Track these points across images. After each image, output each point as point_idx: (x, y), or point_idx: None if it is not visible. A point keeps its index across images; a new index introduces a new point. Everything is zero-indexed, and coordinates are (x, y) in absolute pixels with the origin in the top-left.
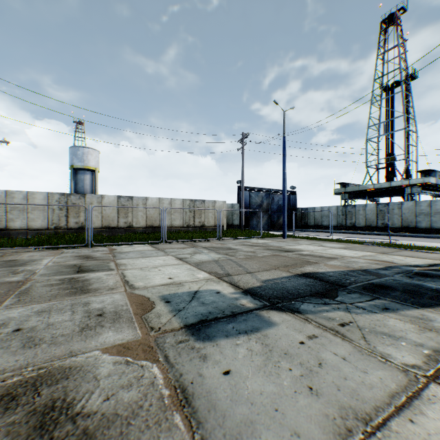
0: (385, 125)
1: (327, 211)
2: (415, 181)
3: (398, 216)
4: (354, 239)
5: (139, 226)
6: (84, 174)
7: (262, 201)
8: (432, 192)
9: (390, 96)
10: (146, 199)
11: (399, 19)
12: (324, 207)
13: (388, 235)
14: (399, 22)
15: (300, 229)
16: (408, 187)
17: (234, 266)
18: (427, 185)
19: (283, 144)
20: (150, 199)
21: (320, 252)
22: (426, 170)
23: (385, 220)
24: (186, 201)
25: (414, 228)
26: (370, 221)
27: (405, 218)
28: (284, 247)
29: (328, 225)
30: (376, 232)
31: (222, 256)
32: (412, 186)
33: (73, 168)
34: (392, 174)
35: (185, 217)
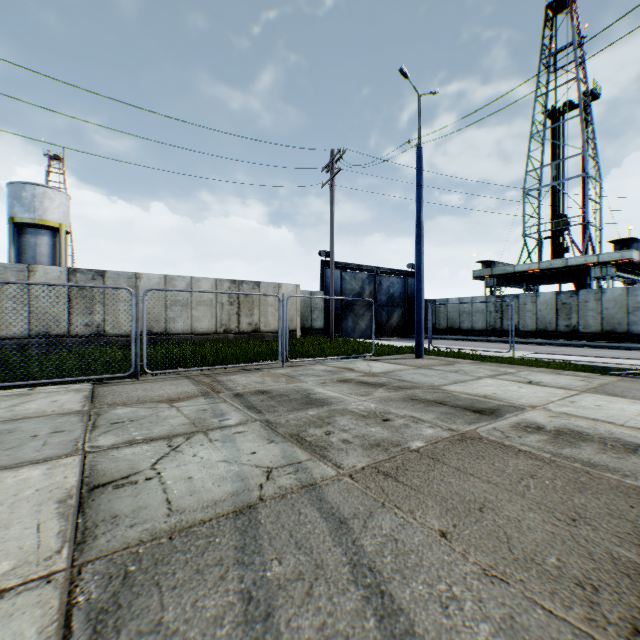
0: (554, 169)
1: (469, 305)
2: (608, 256)
3: (595, 314)
4: (562, 359)
5: (120, 332)
6: (38, 236)
7: (363, 288)
8: (628, 275)
9: (561, 123)
10: (137, 277)
11: (574, 3)
12: (463, 298)
13: (585, 346)
14: (574, 7)
15: (426, 336)
16: (595, 266)
17: (346, 616)
18: (628, 263)
19: (418, 162)
20: (145, 278)
21: (579, 415)
22: (625, 240)
23: (572, 320)
24: (223, 282)
25: (624, 334)
26: (546, 321)
27: (608, 317)
28: (448, 388)
29: (472, 329)
30: (559, 341)
31: (282, 451)
32: (602, 265)
33: (13, 223)
34: (563, 248)
35: (221, 314)
